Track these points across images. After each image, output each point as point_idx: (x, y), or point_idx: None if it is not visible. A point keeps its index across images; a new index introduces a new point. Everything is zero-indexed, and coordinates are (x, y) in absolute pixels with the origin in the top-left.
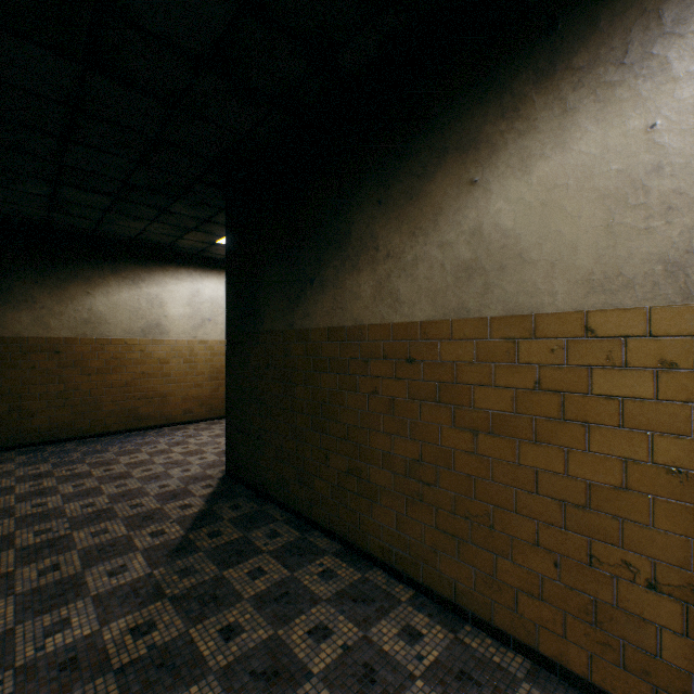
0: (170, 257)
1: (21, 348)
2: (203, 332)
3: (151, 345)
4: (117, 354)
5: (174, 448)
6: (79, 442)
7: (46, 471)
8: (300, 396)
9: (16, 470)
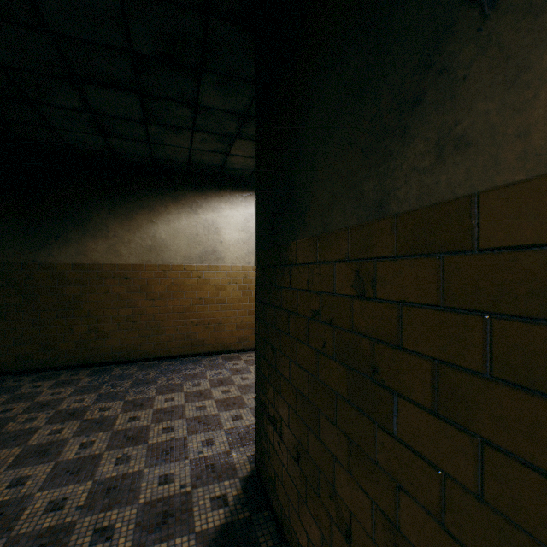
0: (225, 182)
1: (97, 274)
2: None
3: (207, 271)
4: (177, 279)
5: (214, 389)
6: (142, 365)
7: (84, 406)
8: (417, 442)
9: (66, 398)
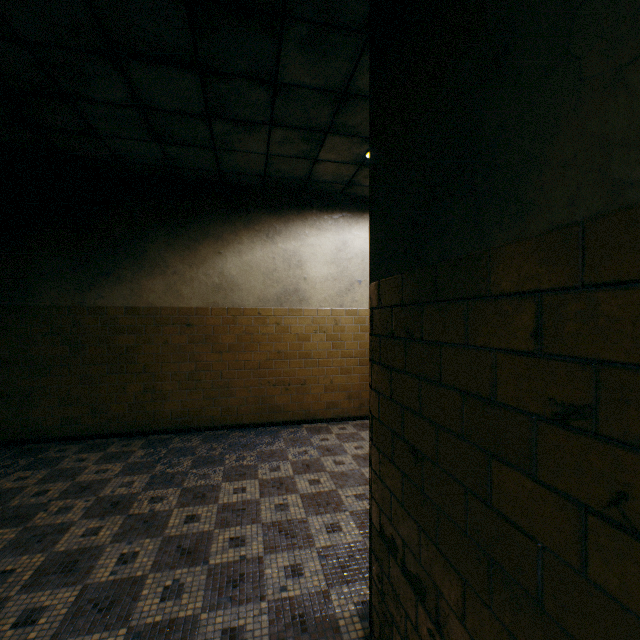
0: (310, 201)
1: (154, 320)
2: (350, 298)
3: (287, 316)
4: (249, 327)
5: (298, 478)
6: (206, 436)
7: (131, 493)
8: None
9: (112, 479)
